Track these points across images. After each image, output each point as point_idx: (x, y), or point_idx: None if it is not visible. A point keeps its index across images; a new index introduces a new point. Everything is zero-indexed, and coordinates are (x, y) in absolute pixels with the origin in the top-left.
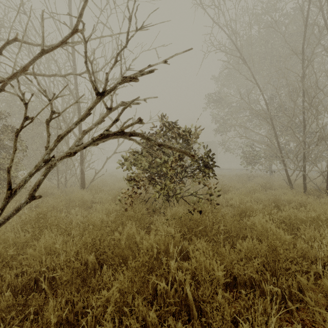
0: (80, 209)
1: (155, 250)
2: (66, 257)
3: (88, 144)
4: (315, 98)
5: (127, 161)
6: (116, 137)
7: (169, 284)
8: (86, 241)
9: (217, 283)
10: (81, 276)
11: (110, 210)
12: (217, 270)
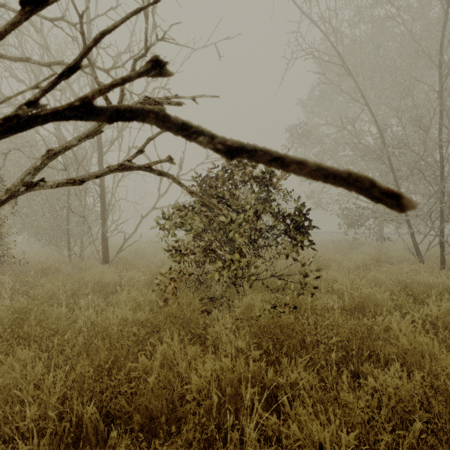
0: (95, 298)
1: (213, 396)
2: (39, 411)
3: None
4: None
5: (170, 221)
6: (129, 167)
7: None
8: (83, 373)
9: None
10: None
11: (141, 302)
12: None
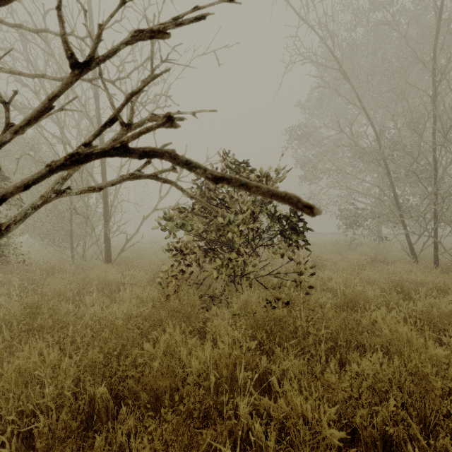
0: (99, 296)
1: (211, 378)
2: (56, 391)
3: (37, 179)
4: (451, 128)
5: (171, 222)
6: (138, 176)
7: (238, 450)
8: (95, 359)
9: (328, 451)
10: (71, 439)
11: (144, 299)
12: (326, 425)
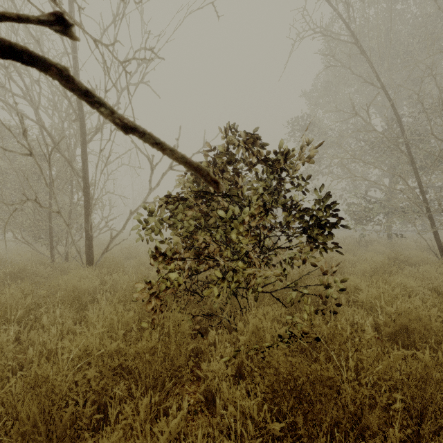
0: (65, 311)
1: None
2: None
3: None
4: None
5: (154, 217)
6: None
7: None
8: None
9: None
10: None
11: (114, 324)
12: None
